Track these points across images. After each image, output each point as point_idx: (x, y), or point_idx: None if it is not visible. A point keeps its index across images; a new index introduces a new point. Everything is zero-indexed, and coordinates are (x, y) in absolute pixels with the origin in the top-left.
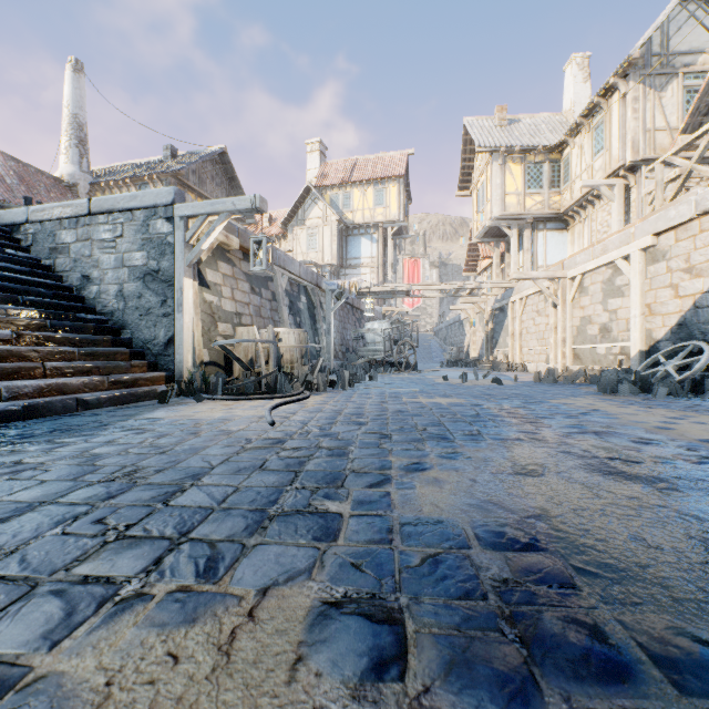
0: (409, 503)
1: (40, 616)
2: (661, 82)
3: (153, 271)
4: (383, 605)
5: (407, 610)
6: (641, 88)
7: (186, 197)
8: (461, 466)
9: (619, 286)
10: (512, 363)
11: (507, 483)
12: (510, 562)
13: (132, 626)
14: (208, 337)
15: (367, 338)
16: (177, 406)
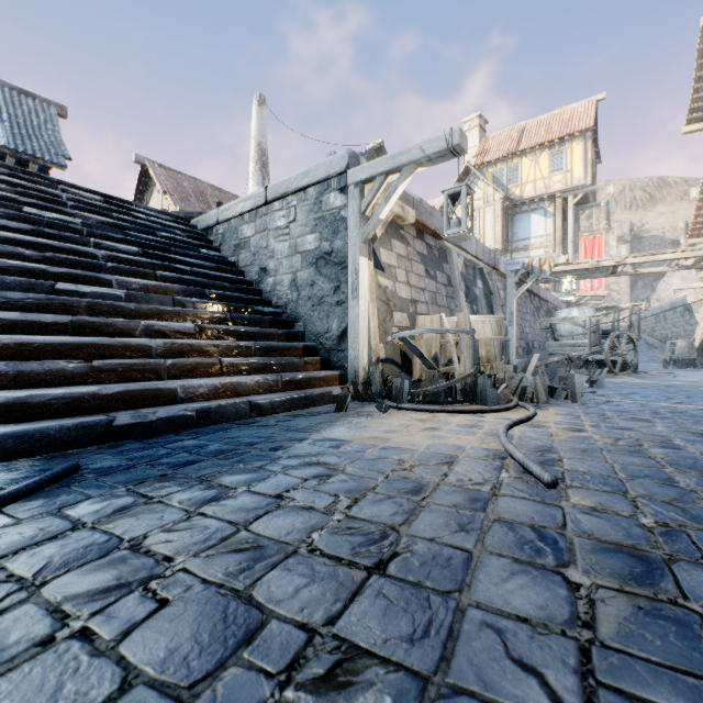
0: None
1: None
2: None
3: (325, 254)
4: None
5: None
6: None
7: (360, 161)
8: None
9: None
10: None
11: None
12: None
13: None
14: (383, 328)
15: (560, 329)
16: (358, 416)
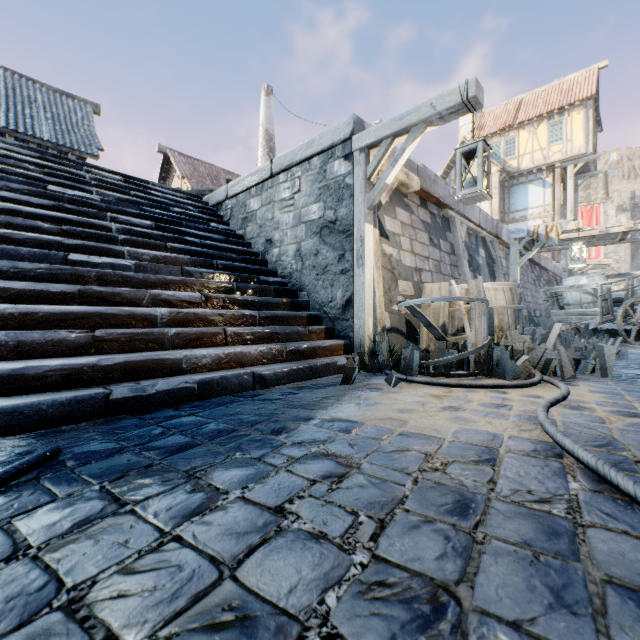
0: None
1: None
2: None
3: (329, 223)
4: None
5: None
6: None
7: (365, 127)
8: None
9: None
10: None
11: None
12: None
13: None
14: (388, 297)
15: (566, 298)
16: (366, 390)
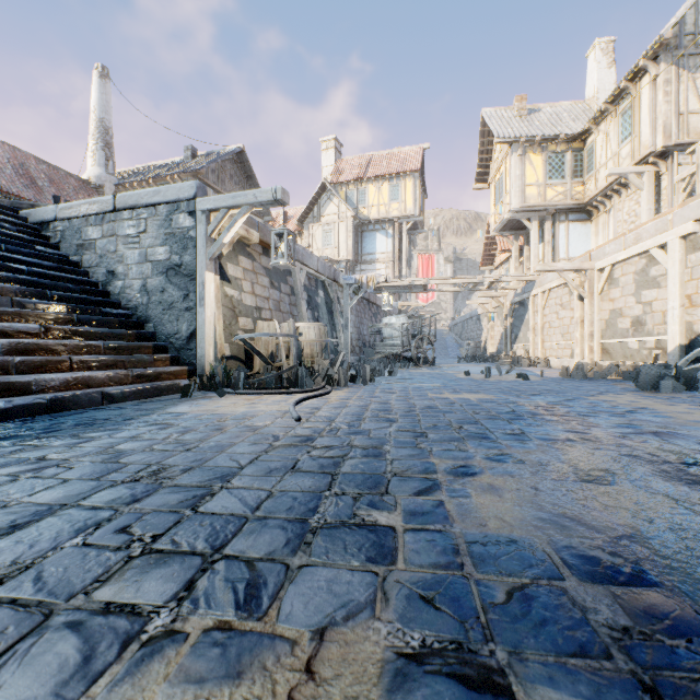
0: (469, 515)
1: (52, 660)
2: (696, 62)
3: (175, 266)
4: (477, 662)
5: (510, 672)
6: (674, 69)
7: (208, 191)
8: (515, 471)
9: (655, 276)
10: (533, 359)
11: (577, 493)
12: (621, 601)
13: (162, 681)
14: (229, 331)
15: (384, 333)
16: (200, 400)
